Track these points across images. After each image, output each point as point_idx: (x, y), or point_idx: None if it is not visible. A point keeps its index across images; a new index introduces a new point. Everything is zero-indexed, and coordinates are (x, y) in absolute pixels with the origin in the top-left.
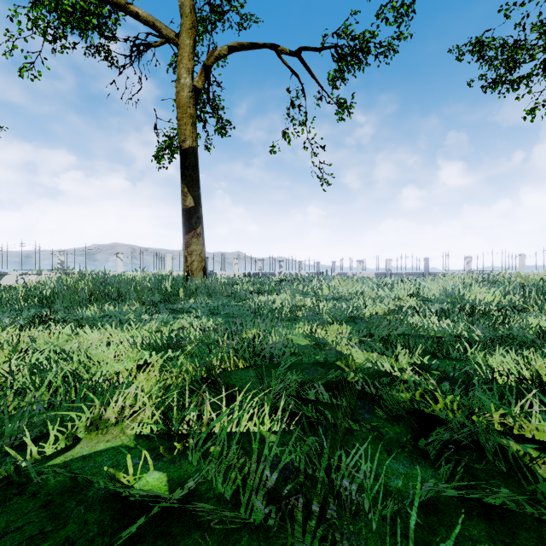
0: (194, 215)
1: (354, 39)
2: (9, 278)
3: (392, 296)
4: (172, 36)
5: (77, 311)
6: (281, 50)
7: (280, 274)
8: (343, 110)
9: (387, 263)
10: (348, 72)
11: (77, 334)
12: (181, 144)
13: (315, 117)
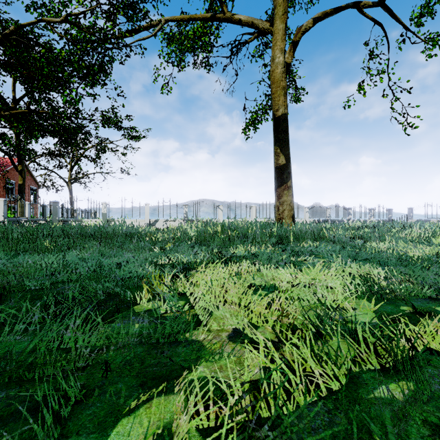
0: (285, 171)
1: None
2: (159, 223)
3: None
4: (267, 26)
5: (230, 250)
6: (363, 5)
7: (348, 221)
8: (433, 45)
9: None
10: None
11: (259, 271)
12: (275, 113)
13: (396, 62)
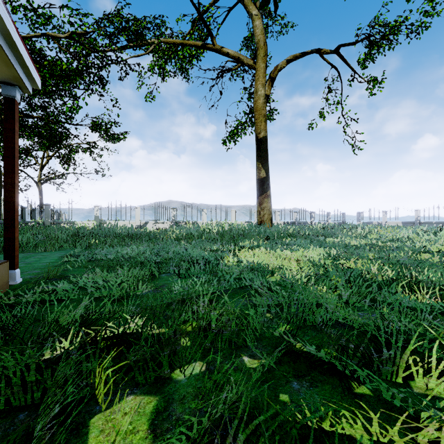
0: (265, 183)
1: (386, 26)
2: (149, 225)
3: (442, 240)
4: (251, 63)
5: (239, 243)
6: (324, 52)
7: (311, 223)
8: (373, 86)
9: (415, 213)
10: (378, 53)
11: (270, 253)
12: (257, 135)
13: (347, 96)
